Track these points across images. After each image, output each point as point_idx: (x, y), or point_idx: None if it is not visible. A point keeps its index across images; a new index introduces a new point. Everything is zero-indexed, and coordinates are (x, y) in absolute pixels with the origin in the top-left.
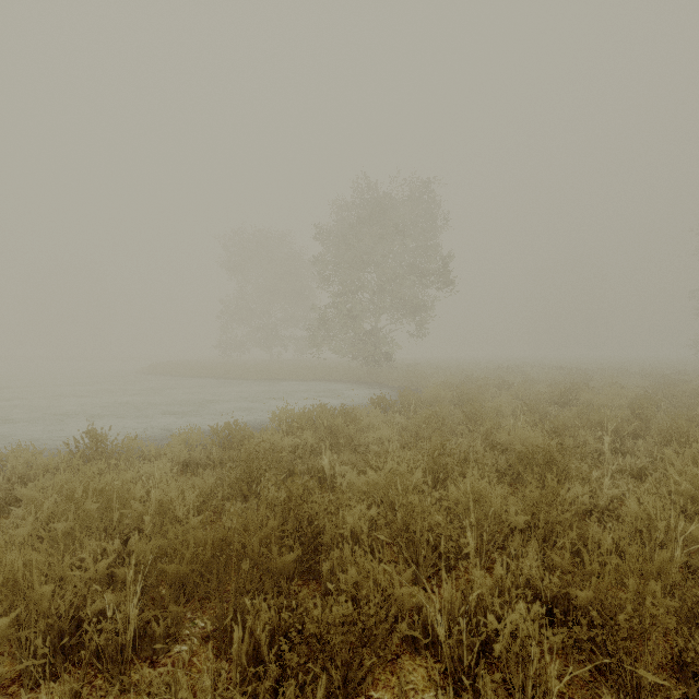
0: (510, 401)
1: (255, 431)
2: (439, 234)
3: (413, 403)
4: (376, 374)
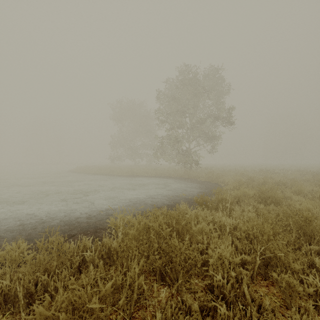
0: (308, 201)
1: (107, 222)
2: (223, 97)
3: (229, 202)
4: (189, 173)
